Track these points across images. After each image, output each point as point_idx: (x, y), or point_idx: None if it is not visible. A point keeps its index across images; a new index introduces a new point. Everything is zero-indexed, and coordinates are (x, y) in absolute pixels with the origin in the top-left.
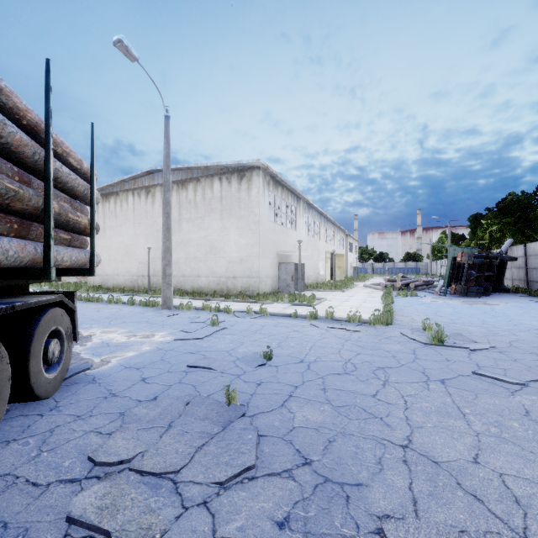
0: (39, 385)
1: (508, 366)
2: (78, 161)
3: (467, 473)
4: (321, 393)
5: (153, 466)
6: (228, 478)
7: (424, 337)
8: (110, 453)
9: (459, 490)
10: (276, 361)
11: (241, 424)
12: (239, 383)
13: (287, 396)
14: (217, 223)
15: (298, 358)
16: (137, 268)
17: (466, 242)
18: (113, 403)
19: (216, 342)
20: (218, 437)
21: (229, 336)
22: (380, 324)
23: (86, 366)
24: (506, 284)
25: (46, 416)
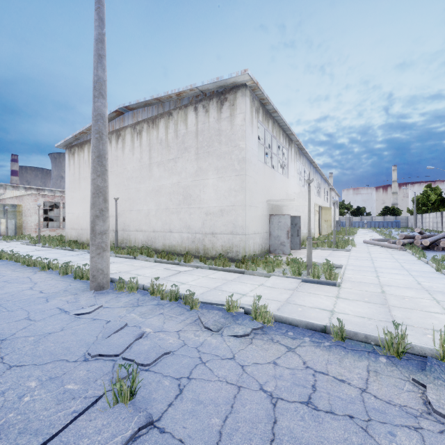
0: None
1: None
2: None
3: None
4: None
5: None
6: None
7: None
8: None
9: None
10: None
11: None
12: None
13: None
14: (191, 164)
15: None
16: None
17: None
18: None
19: None
20: None
21: None
22: None
23: None
24: None
25: None
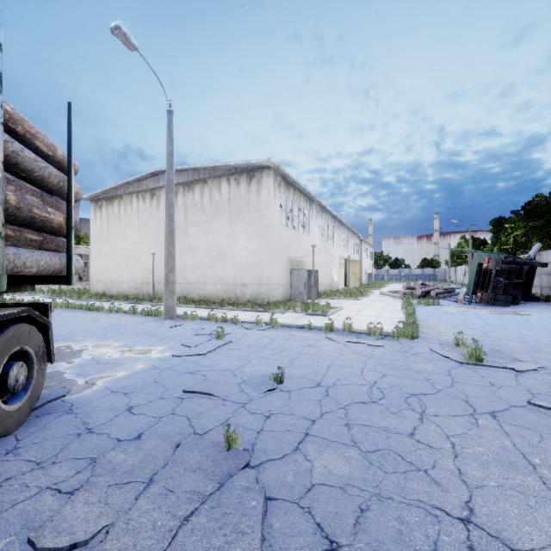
0: None
1: None
2: (49, 146)
3: None
4: (345, 431)
5: None
6: None
7: (458, 354)
8: (61, 530)
9: None
10: (288, 385)
11: (243, 480)
12: (243, 415)
13: (303, 435)
14: (225, 227)
15: (314, 381)
16: (141, 275)
17: (488, 247)
18: (85, 443)
19: (220, 359)
20: (211, 501)
21: (234, 352)
22: (404, 338)
23: (61, 393)
24: (534, 292)
25: None
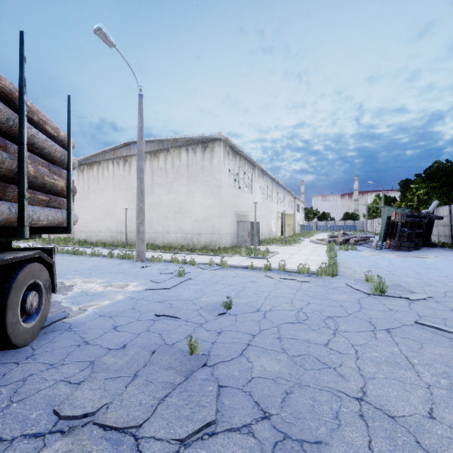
0: (17, 335)
1: (447, 316)
2: (55, 129)
3: (425, 430)
4: (277, 342)
5: (116, 420)
6: (188, 435)
7: (367, 287)
8: (75, 406)
9: (419, 450)
10: (235, 310)
11: (202, 374)
12: (201, 332)
13: (246, 345)
14: (184, 187)
15: (255, 307)
16: (116, 226)
17: (397, 203)
18: (84, 351)
19: (182, 292)
20: (180, 388)
21: (193, 286)
22: (326, 276)
23: (63, 316)
24: (433, 240)
25: (22, 364)
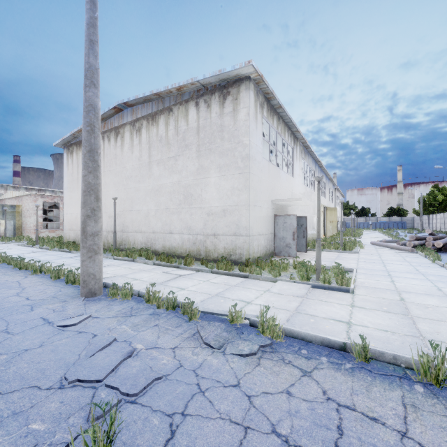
0: None
1: None
2: None
3: None
4: None
5: None
6: None
7: None
8: None
9: None
10: None
11: None
12: None
13: None
14: (192, 162)
15: None
16: (107, 222)
17: None
18: None
19: None
20: None
21: None
22: None
23: None
24: None
25: None
